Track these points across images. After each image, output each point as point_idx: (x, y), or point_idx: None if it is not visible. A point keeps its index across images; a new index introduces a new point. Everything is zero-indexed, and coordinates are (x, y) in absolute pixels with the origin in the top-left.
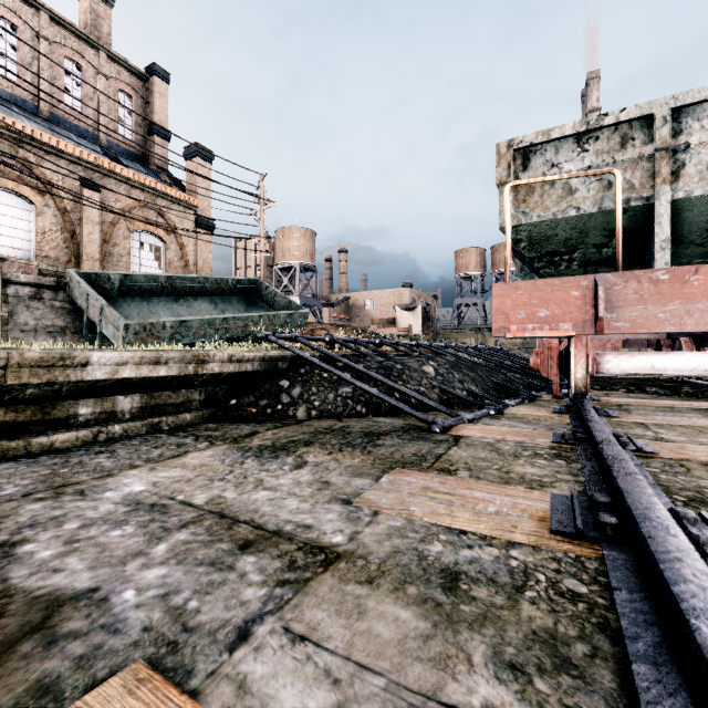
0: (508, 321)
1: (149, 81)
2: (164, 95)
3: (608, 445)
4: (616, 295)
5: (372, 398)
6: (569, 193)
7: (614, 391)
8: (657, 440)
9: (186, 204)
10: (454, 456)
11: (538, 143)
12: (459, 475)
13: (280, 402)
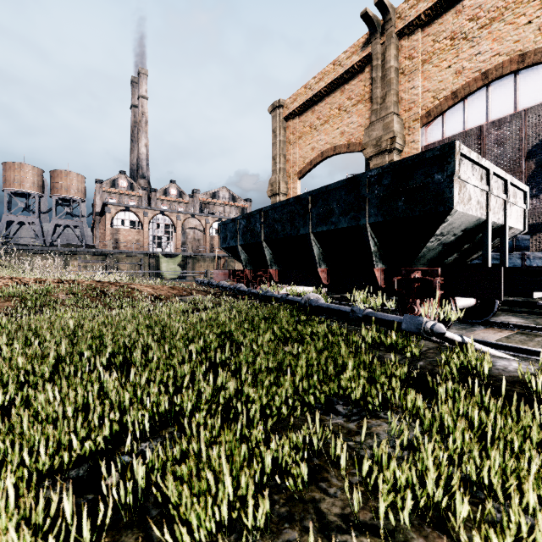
0: None
1: None
2: None
3: None
4: None
5: None
6: (470, 198)
7: None
8: None
9: None
10: None
11: (466, 156)
12: None
13: None
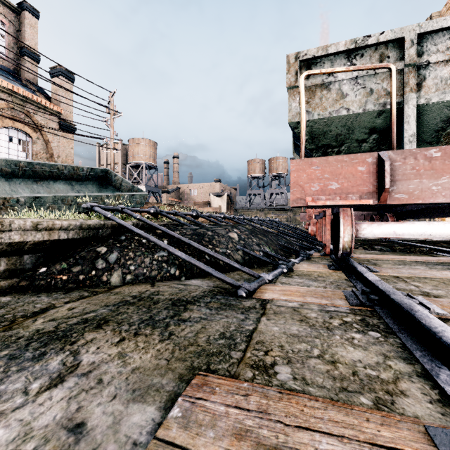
0: (304, 193)
1: (21, 14)
2: (34, 27)
3: (425, 316)
4: (396, 170)
5: (185, 262)
6: (341, 97)
7: (355, 248)
8: (427, 296)
9: (51, 110)
10: (265, 334)
11: (318, 56)
12: (280, 376)
13: (94, 268)
